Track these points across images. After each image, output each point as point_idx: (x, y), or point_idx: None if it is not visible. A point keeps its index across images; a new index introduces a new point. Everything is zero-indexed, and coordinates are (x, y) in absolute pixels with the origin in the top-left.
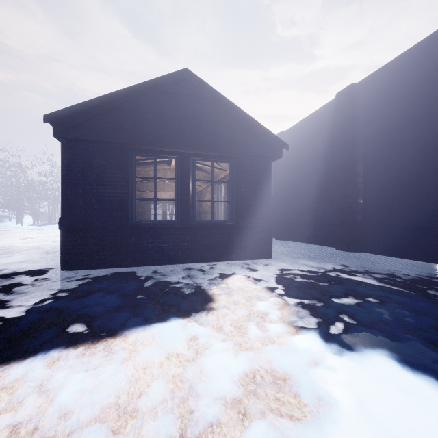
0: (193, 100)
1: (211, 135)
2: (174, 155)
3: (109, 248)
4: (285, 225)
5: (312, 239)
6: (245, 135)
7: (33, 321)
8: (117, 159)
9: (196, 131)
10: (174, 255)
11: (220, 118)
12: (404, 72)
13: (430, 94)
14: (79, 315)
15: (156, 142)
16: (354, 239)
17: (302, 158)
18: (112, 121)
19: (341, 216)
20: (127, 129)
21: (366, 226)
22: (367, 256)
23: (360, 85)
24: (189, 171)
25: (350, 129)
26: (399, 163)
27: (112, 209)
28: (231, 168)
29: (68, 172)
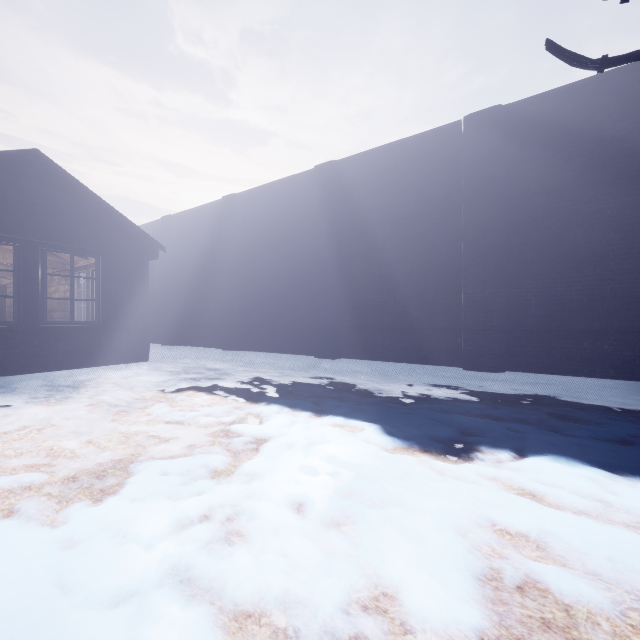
0: (46, 184)
1: (72, 228)
2: (13, 241)
3: None
4: (174, 327)
5: (203, 342)
6: (116, 232)
7: None
8: None
9: (50, 220)
10: (14, 364)
11: (84, 210)
12: (269, 200)
13: (283, 225)
14: None
15: None
16: (237, 339)
17: (193, 252)
18: None
19: (227, 317)
20: None
21: (246, 326)
22: (245, 353)
23: (242, 196)
24: (38, 263)
25: (233, 236)
26: (267, 273)
27: None
28: (98, 264)
29: None
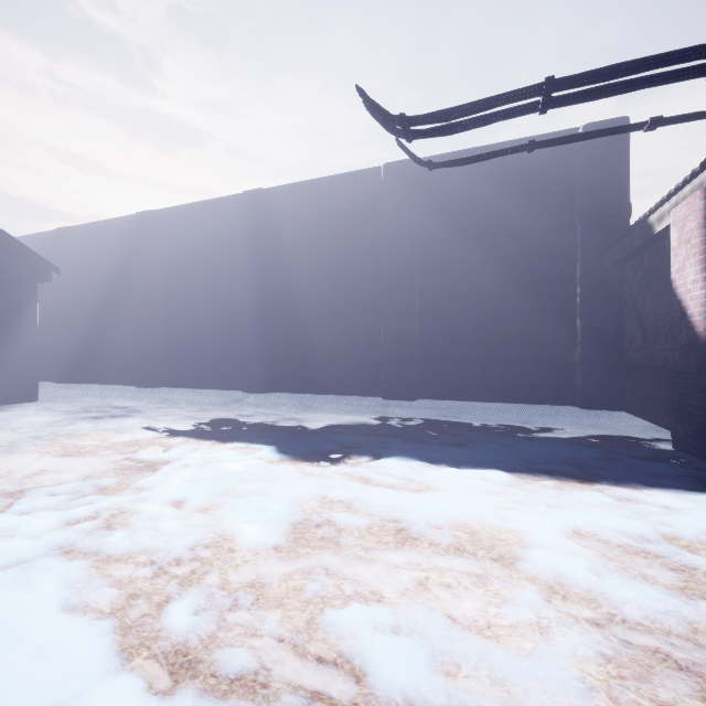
0: None
1: None
2: None
3: None
4: (74, 362)
5: (112, 379)
6: None
7: None
8: None
9: None
10: None
11: None
12: (194, 222)
13: (209, 250)
14: None
15: None
16: (155, 375)
17: (99, 273)
18: None
19: (142, 350)
20: None
21: (167, 360)
22: (164, 390)
23: (161, 214)
24: None
25: (150, 258)
26: (191, 302)
27: None
28: None
29: None
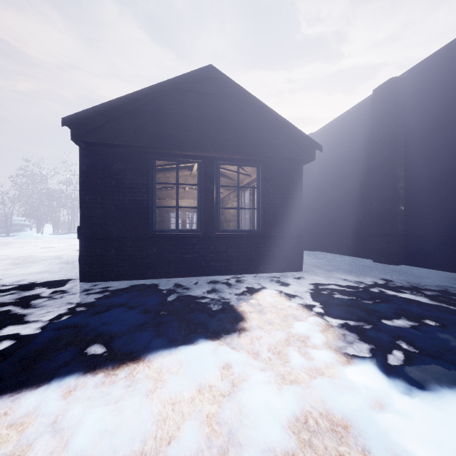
0: (218, 99)
1: (237, 137)
2: (197, 159)
3: (129, 259)
4: (314, 234)
5: (344, 250)
6: (274, 136)
7: (49, 340)
8: (137, 164)
9: (220, 132)
10: (197, 267)
11: (247, 118)
12: (454, 62)
13: None
14: (98, 334)
15: (178, 144)
16: (395, 251)
17: (333, 162)
18: (132, 123)
19: (379, 225)
20: (148, 132)
21: (408, 235)
22: (411, 270)
23: (401, 79)
24: (213, 176)
25: (390, 128)
26: (448, 164)
27: (132, 217)
28: (258, 173)
29: (87, 178)
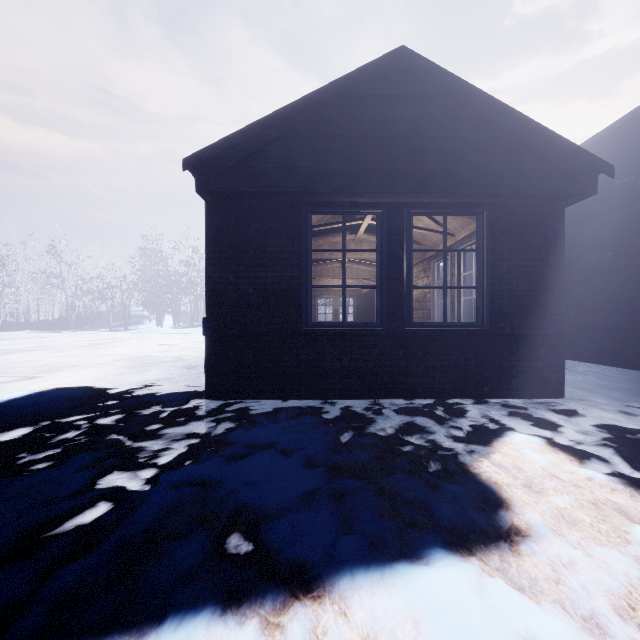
0: (413, 103)
1: (447, 164)
2: (375, 208)
3: (272, 367)
4: None
5: (629, 360)
6: (514, 158)
7: (164, 512)
8: (284, 222)
9: (418, 159)
10: (376, 383)
11: (464, 130)
12: None
13: None
14: (239, 508)
15: (349, 185)
16: None
17: (602, 204)
18: (279, 158)
19: None
20: (302, 169)
21: None
22: None
23: None
24: (402, 235)
25: None
26: None
27: (277, 303)
28: (481, 225)
29: (215, 247)
